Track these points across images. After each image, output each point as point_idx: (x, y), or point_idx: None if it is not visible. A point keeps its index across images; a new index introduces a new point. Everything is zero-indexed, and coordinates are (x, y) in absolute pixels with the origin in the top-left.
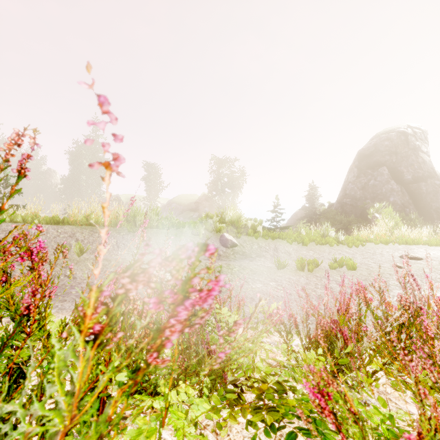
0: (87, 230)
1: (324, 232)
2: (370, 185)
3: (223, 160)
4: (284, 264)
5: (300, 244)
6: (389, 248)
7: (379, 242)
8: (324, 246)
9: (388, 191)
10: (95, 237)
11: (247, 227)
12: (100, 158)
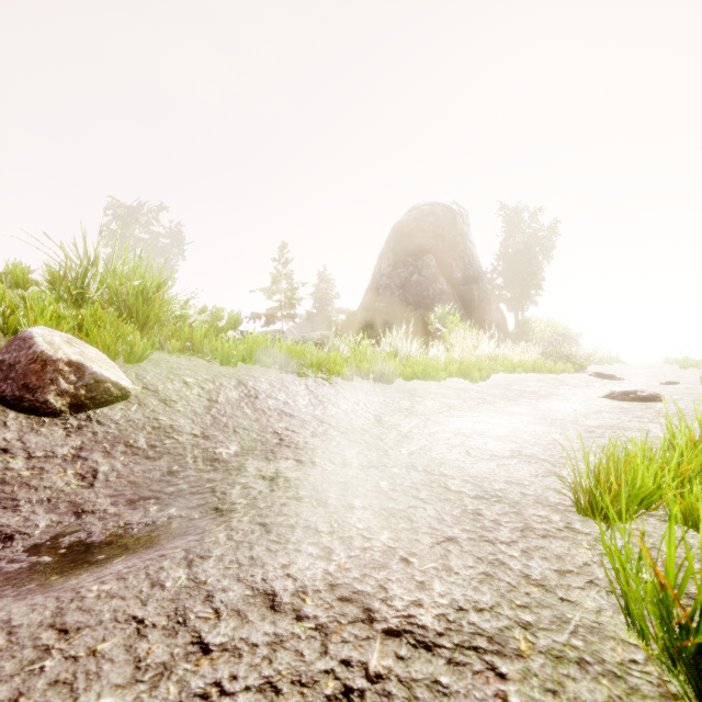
0: None
1: (398, 349)
2: (413, 282)
3: (135, 209)
4: None
5: (366, 379)
6: (531, 379)
7: (501, 368)
8: (422, 381)
9: (436, 293)
10: None
11: (190, 327)
12: None
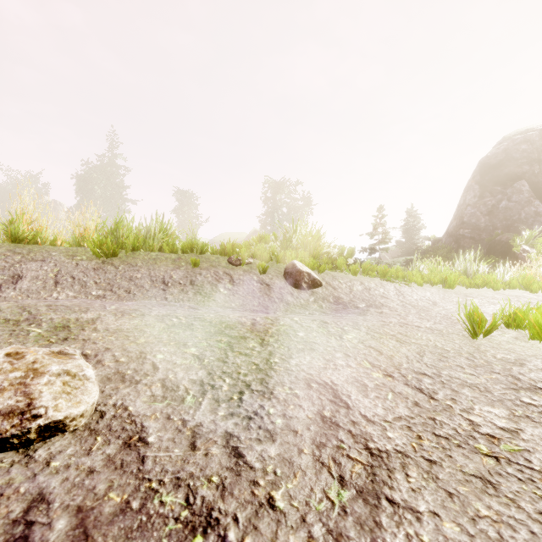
0: (1, 249)
1: (467, 268)
2: (500, 208)
3: (281, 183)
4: (496, 321)
5: (435, 286)
6: None
7: None
8: (481, 290)
9: (529, 216)
10: (12, 262)
11: (331, 257)
12: (117, 183)
